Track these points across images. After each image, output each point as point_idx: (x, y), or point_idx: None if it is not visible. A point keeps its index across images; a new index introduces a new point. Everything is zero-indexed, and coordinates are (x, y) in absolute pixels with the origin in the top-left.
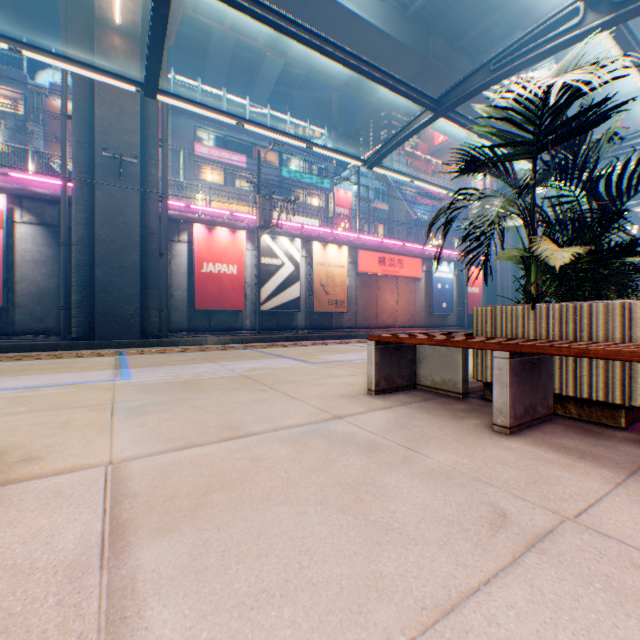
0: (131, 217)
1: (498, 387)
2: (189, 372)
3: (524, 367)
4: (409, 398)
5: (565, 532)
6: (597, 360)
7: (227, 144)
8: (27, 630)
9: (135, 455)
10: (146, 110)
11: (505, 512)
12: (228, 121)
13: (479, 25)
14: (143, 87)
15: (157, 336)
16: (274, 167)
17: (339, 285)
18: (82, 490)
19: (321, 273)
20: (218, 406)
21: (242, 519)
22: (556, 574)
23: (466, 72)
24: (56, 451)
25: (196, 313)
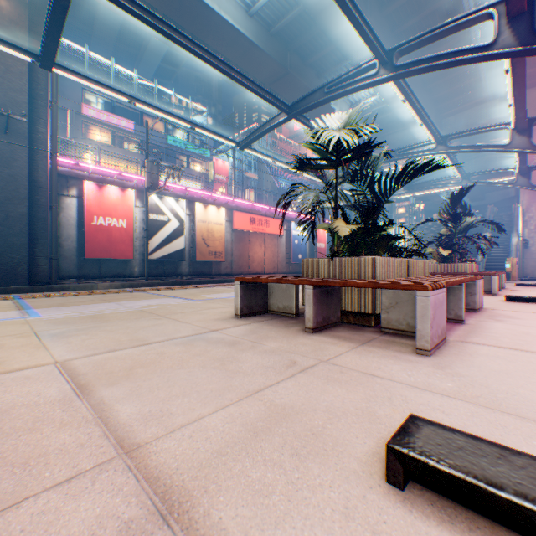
0: (18, 170)
1: (308, 306)
2: (93, 309)
3: (323, 294)
4: (262, 318)
5: (319, 365)
6: (361, 289)
7: (116, 109)
8: (53, 419)
9: (74, 357)
10: (34, 71)
11: (296, 361)
12: (121, 98)
13: (323, 51)
14: (38, 58)
15: (46, 283)
16: (161, 134)
17: (218, 239)
18: (45, 375)
19: (203, 229)
20: (126, 329)
21: (158, 376)
22: (308, 377)
23: (314, 83)
24: (8, 360)
25: (86, 261)
